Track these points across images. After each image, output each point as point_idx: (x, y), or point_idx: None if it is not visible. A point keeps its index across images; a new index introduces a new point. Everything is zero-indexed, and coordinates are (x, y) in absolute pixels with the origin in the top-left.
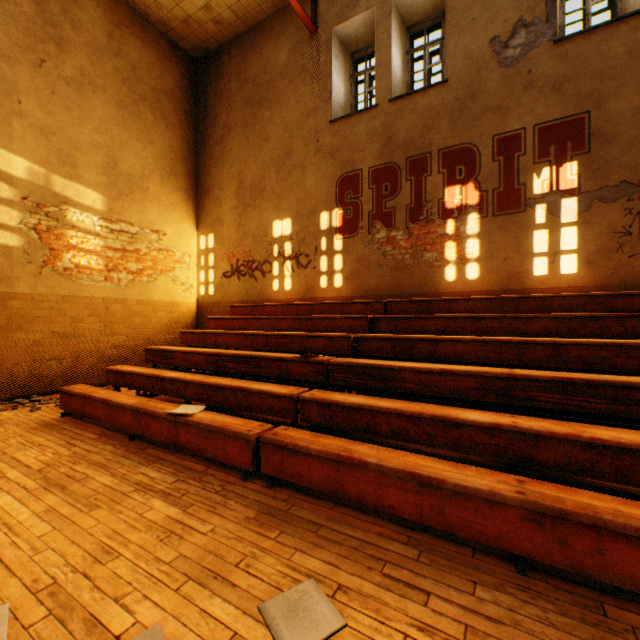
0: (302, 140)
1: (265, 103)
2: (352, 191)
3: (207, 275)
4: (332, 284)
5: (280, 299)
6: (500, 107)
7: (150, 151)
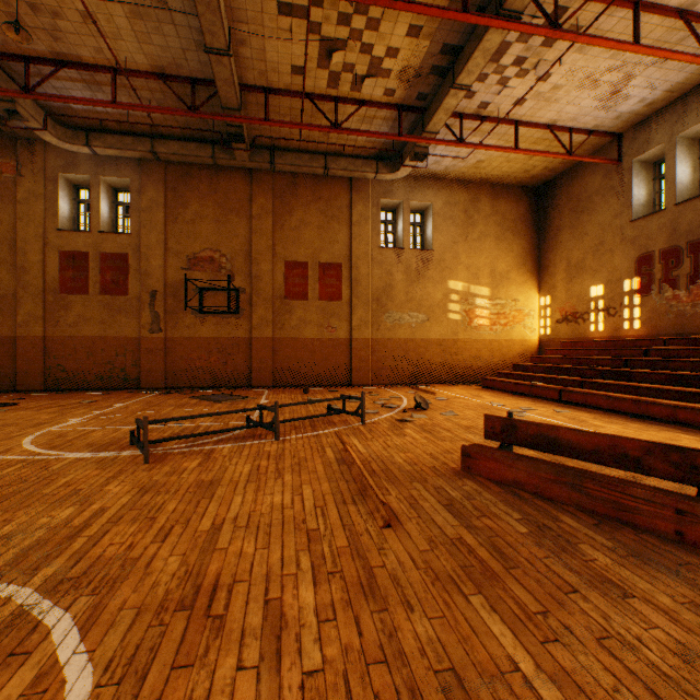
0: (610, 234)
1: (584, 211)
2: (646, 266)
3: (545, 322)
4: (631, 327)
5: (595, 337)
6: None
7: (510, 256)
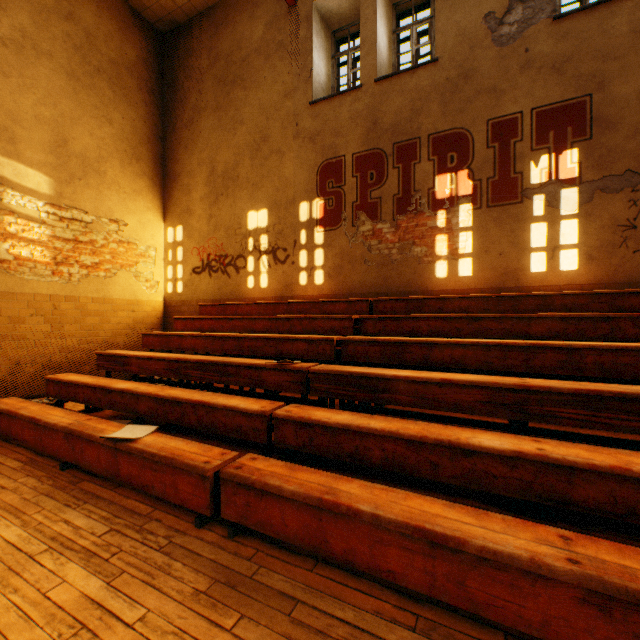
0: (280, 123)
1: (239, 82)
2: (334, 179)
3: (175, 271)
4: (312, 281)
5: (255, 297)
6: (495, 89)
7: (108, 131)
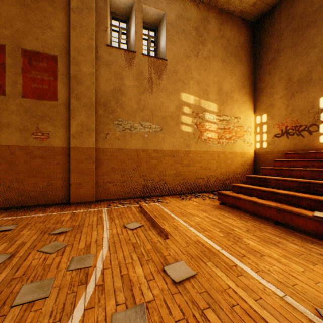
0: None
1: (311, 25)
2: None
3: (261, 137)
4: None
5: None
6: None
7: (233, 78)
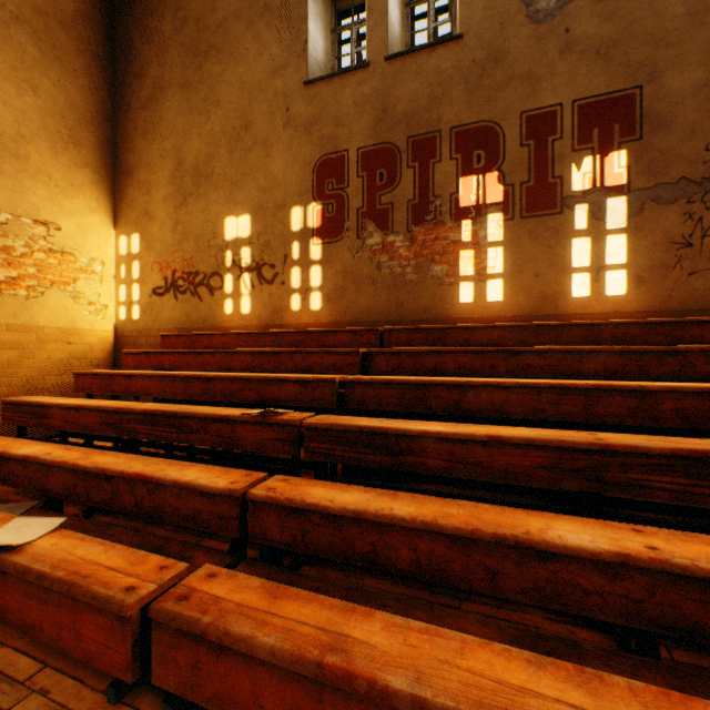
0: (266, 107)
1: (214, 53)
2: (335, 179)
3: (130, 292)
4: (308, 306)
5: (235, 326)
6: (530, 75)
7: (32, 101)
